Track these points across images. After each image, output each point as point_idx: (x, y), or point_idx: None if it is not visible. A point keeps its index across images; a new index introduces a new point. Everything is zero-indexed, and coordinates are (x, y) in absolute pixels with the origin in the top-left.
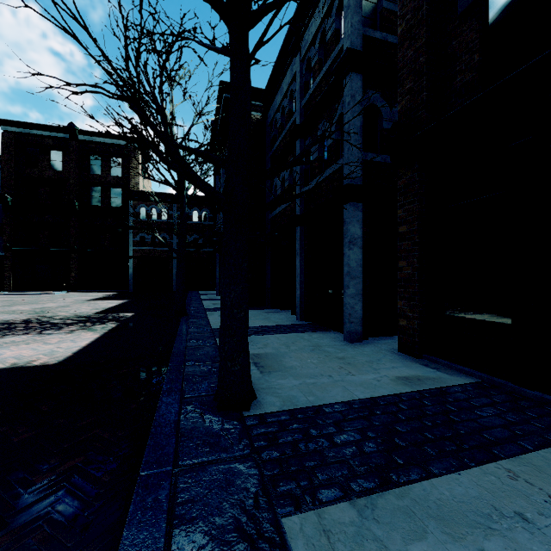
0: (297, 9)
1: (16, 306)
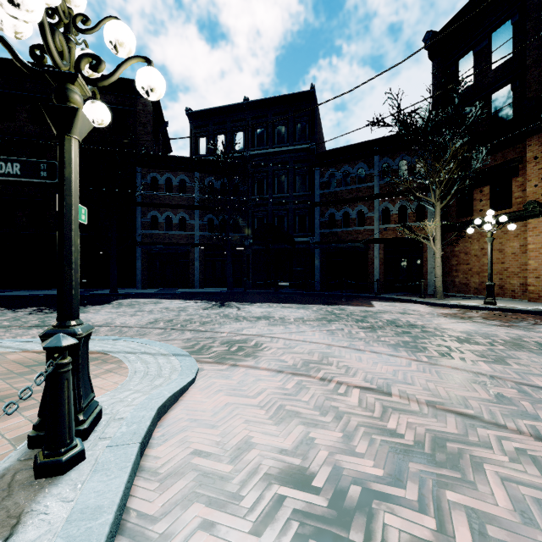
0: None
1: None
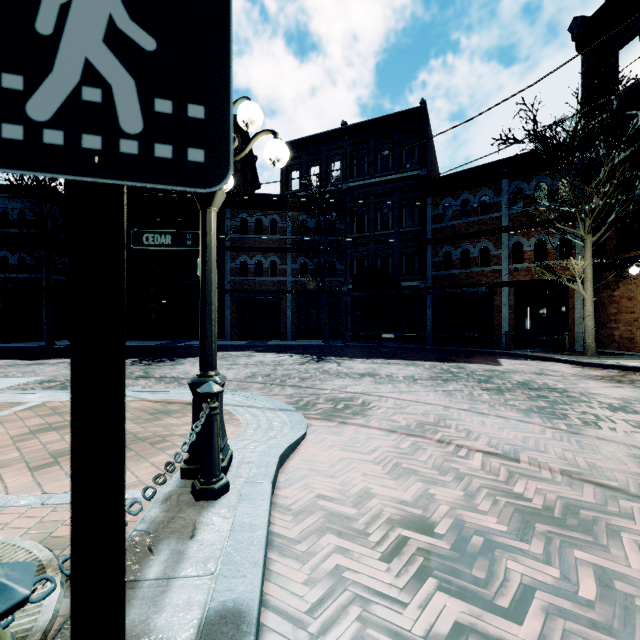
0: (0, 185)
1: None
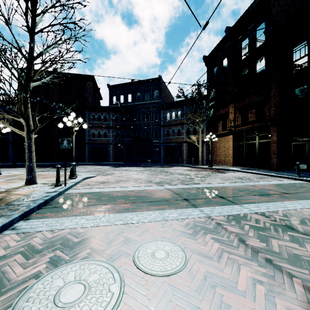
0: None
1: None
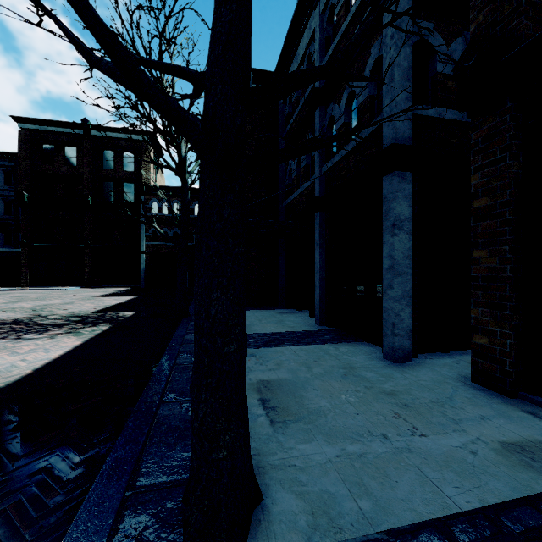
0: None
1: (21, 302)
